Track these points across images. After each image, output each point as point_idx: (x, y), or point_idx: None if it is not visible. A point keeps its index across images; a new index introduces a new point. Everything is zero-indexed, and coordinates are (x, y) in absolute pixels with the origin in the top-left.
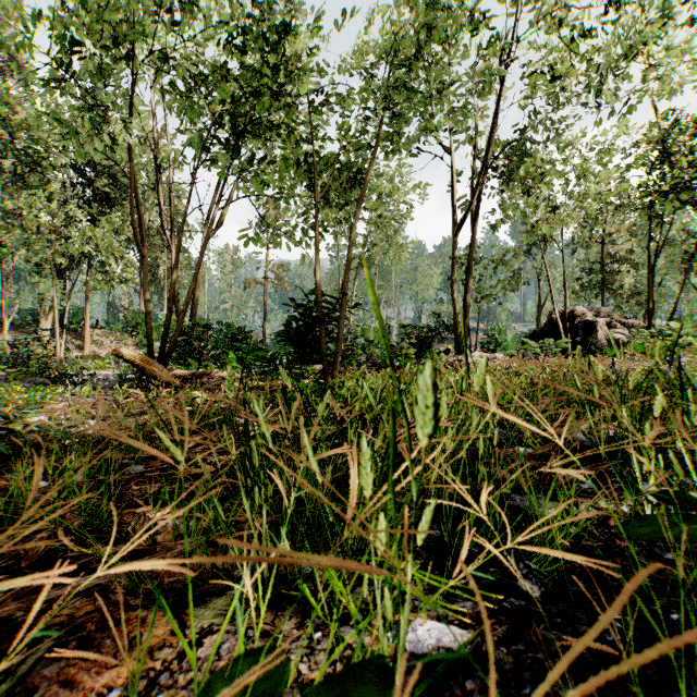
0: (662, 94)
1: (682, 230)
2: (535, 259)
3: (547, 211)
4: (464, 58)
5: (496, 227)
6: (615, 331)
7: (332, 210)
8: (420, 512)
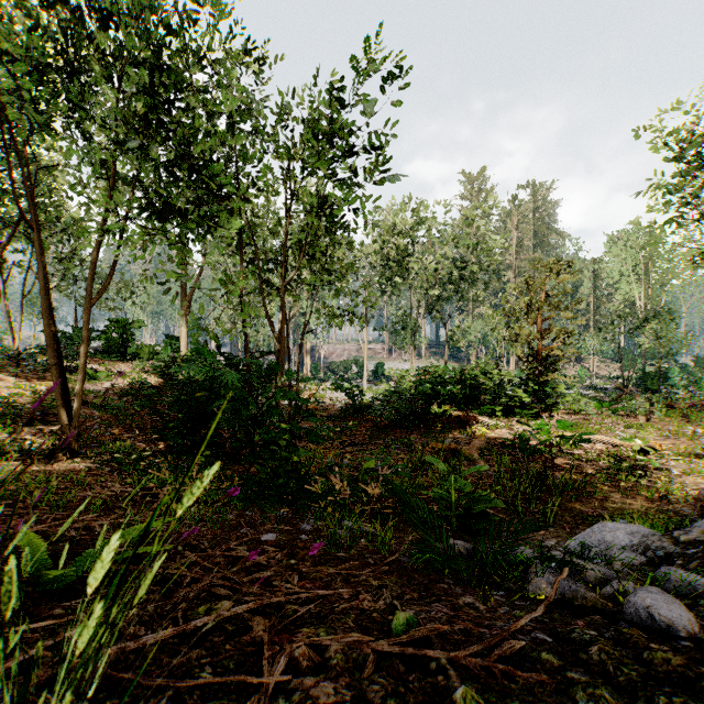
0: None
1: None
2: None
3: None
4: None
5: None
6: None
7: None
8: None
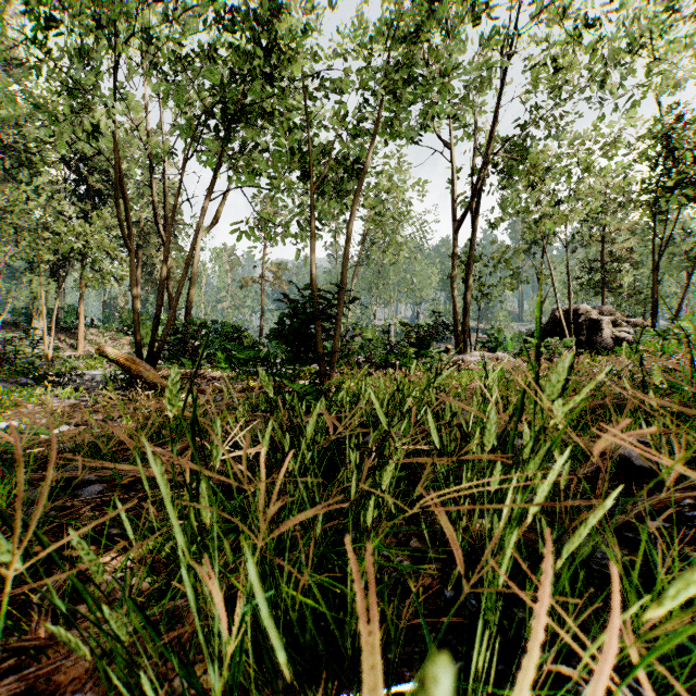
0: (664, 90)
1: (681, 229)
2: (534, 258)
3: (551, 206)
4: (464, 53)
5: (495, 225)
6: (621, 330)
7: (330, 208)
8: (445, 567)
